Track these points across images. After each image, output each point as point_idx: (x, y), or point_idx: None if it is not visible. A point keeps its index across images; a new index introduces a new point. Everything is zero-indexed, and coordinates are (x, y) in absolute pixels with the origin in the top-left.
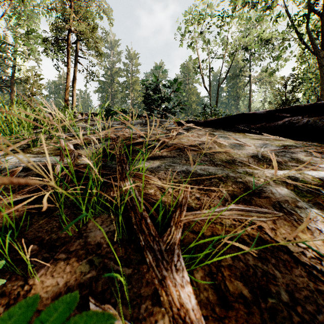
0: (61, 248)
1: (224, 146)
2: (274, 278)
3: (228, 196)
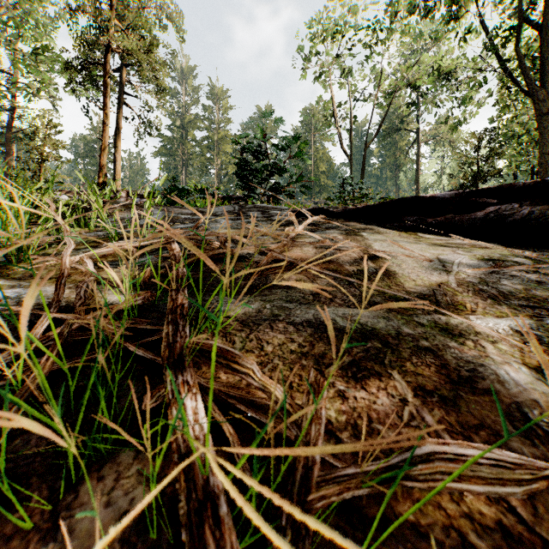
0: None
1: (383, 260)
2: None
3: (405, 387)
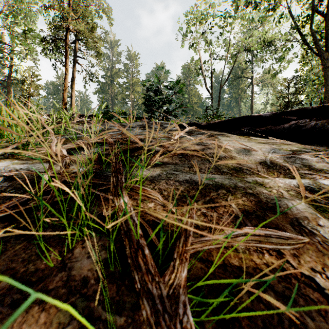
0: (38, 285)
1: (229, 150)
2: (306, 328)
3: (238, 211)
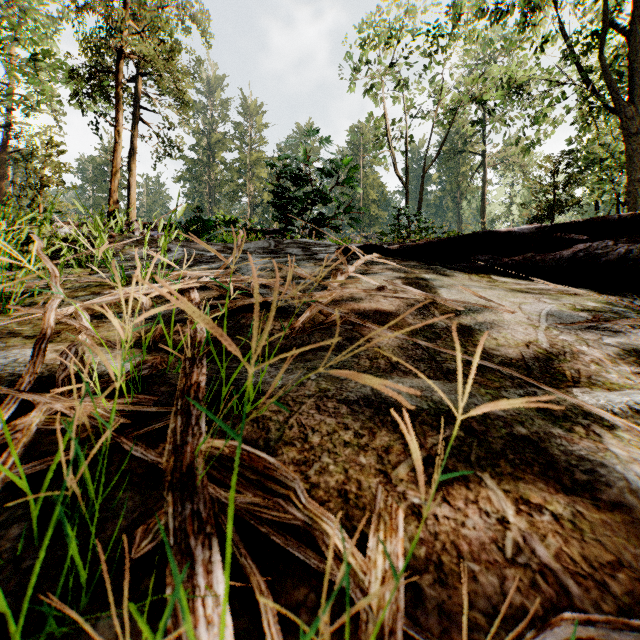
0: None
1: (453, 312)
2: None
3: (503, 499)
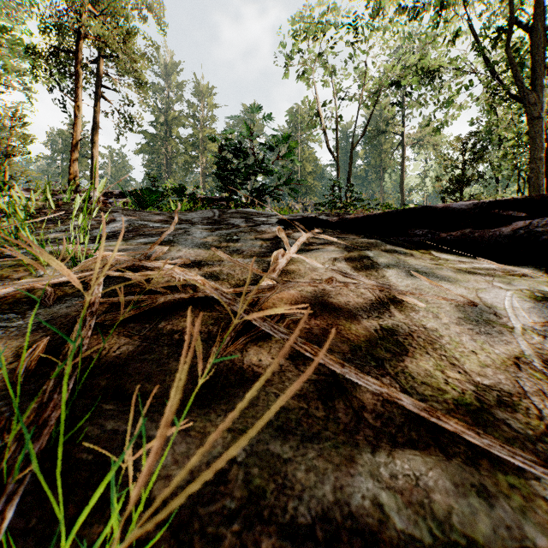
0: None
1: (411, 306)
2: None
3: None
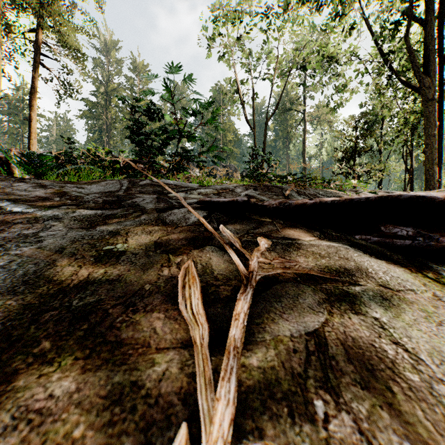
0: None
1: None
2: None
3: None
